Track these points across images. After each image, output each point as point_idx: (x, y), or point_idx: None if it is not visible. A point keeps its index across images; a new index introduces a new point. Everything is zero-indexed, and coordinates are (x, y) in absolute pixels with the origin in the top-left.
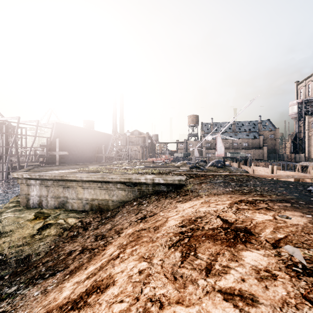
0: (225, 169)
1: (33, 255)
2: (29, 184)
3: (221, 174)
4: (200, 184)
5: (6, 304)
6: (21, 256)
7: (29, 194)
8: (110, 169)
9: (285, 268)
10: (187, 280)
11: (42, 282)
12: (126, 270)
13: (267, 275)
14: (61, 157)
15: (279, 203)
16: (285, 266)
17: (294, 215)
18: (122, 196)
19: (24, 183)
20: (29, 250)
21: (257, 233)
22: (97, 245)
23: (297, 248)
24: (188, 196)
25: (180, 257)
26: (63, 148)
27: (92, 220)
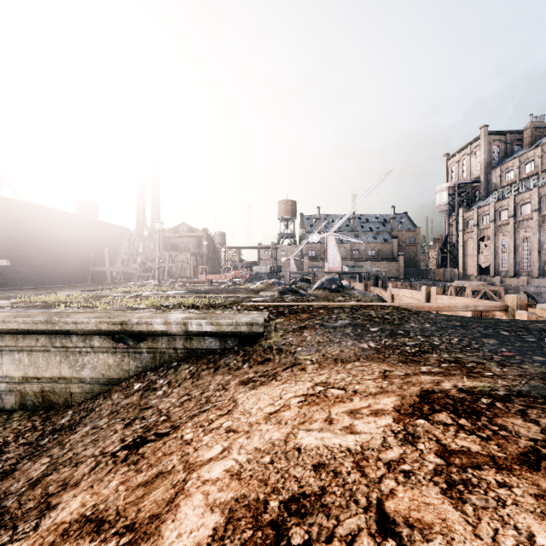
0: (344, 294)
1: None
2: None
3: (344, 306)
4: (300, 332)
5: None
6: None
7: None
8: (99, 298)
9: None
10: None
11: None
12: None
13: None
14: None
15: None
16: None
17: None
18: (106, 367)
19: None
20: None
21: None
22: None
23: None
24: (269, 365)
25: None
26: (5, 253)
27: (12, 440)
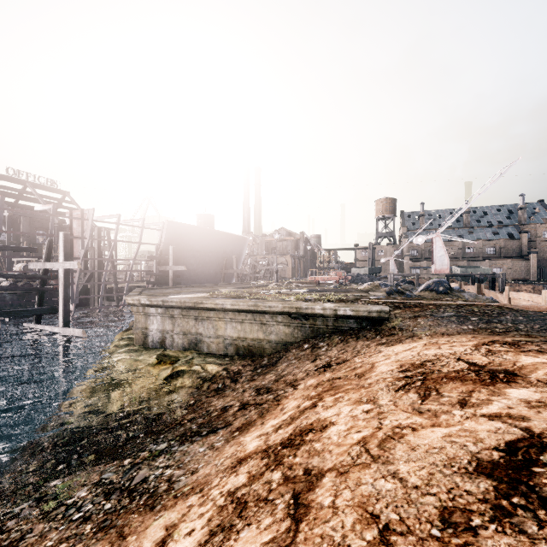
0: (452, 296)
1: (168, 411)
2: (147, 313)
3: (450, 304)
4: (415, 319)
5: (165, 460)
6: (151, 412)
7: (147, 328)
8: (256, 293)
9: None
10: (438, 413)
11: (202, 439)
12: (343, 413)
13: (540, 405)
14: (176, 275)
15: None
16: None
17: None
18: (284, 334)
19: (141, 312)
20: (159, 405)
21: (525, 374)
22: (264, 400)
23: None
24: (395, 336)
25: (417, 397)
26: (177, 261)
27: (242, 368)
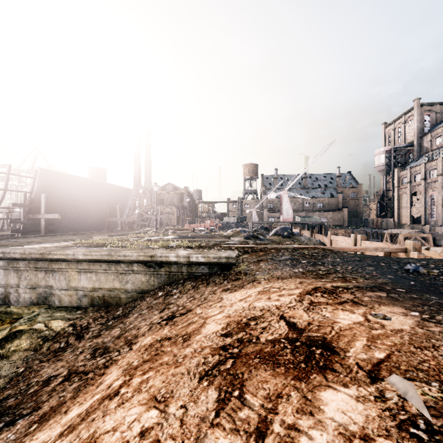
0: (293, 239)
1: None
2: None
3: (288, 248)
4: (258, 263)
5: None
6: None
7: None
8: (125, 241)
9: (396, 430)
10: None
11: None
12: (122, 427)
13: None
14: (50, 223)
15: (370, 292)
16: (396, 425)
17: (394, 313)
18: (140, 283)
19: None
20: None
21: (343, 350)
22: (94, 366)
23: (410, 382)
24: (239, 281)
25: (215, 400)
26: (53, 209)
27: (92, 322)
